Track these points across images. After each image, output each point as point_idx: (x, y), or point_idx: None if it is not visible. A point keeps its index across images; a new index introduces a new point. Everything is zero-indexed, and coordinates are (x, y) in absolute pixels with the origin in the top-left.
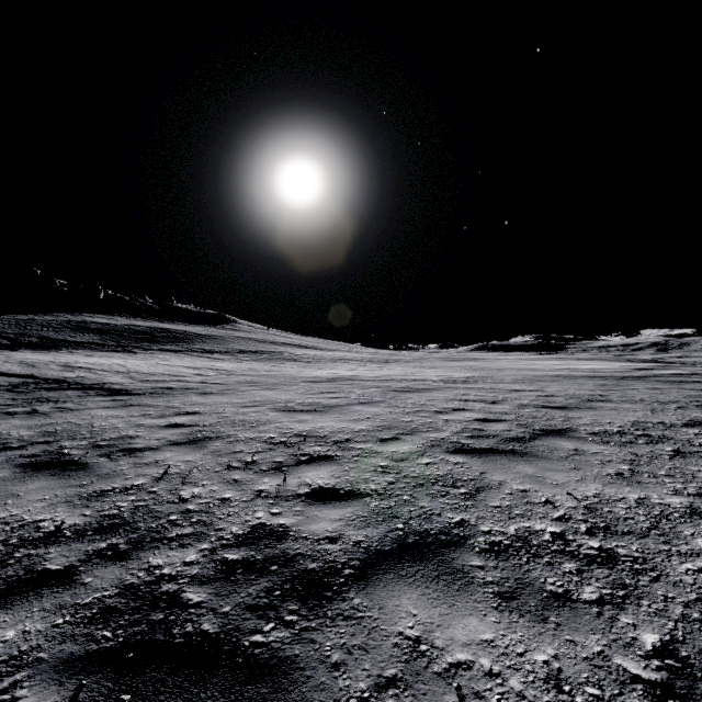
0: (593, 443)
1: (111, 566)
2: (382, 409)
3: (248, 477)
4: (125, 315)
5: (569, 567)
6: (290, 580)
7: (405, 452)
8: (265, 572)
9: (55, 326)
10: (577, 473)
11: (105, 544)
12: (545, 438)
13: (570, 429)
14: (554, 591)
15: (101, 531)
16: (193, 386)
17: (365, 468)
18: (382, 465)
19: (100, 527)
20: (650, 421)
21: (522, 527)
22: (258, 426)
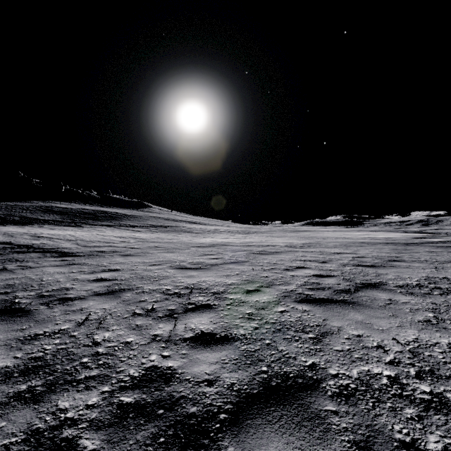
0: (401, 294)
1: (24, 409)
2: (247, 267)
3: (147, 323)
4: (78, 202)
5: (410, 413)
6: (173, 426)
7: (265, 301)
8: (153, 416)
9: (31, 209)
10: (396, 320)
11: (25, 386)
12: (365, 290)
13: (382, 283)
14: (402, 440)
15: (25, 373)
16: (118, 250)
17: (236, 315)
18: (248, 313)
19: (25, 369)
20: (437, 277)
21: (363, 370)
22: (159, 280)
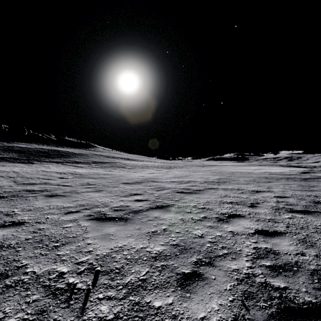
0: None
1: None
2: (174, 216)
3: None
4: (38, 143)
5: None
6: None
7: None
8: None
9: None
10: None
11: None
12: None
13: None
14: None
15: None
16: (49, 188)
17: None
18: None
19: None
20: None
21: None
22: (60, 246)
